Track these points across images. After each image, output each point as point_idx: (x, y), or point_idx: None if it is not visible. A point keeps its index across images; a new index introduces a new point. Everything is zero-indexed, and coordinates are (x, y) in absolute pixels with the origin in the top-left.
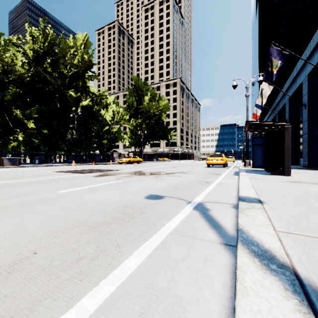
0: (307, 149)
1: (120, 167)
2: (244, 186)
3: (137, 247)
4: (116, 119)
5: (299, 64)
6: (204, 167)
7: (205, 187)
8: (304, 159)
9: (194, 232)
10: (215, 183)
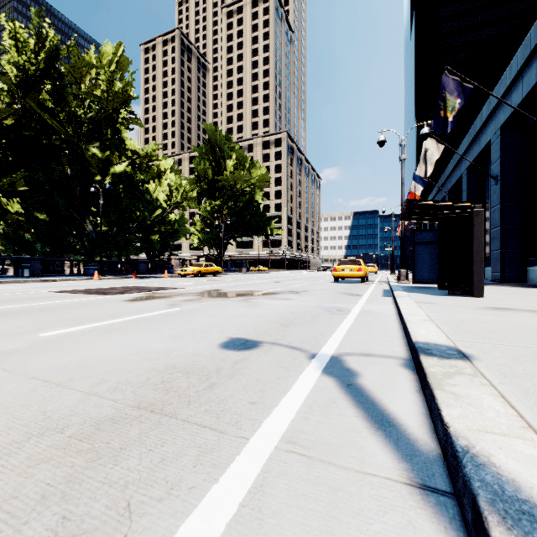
0: (500, 252)
1: (181, 282)
2: (414, 319)
3: (184, 514)
4: (175, 199)
5: (486, 109)
6: (329, 283)
7: (339, 319)
8: (495, 269)
9: (335, 444)
10: (356, 312)
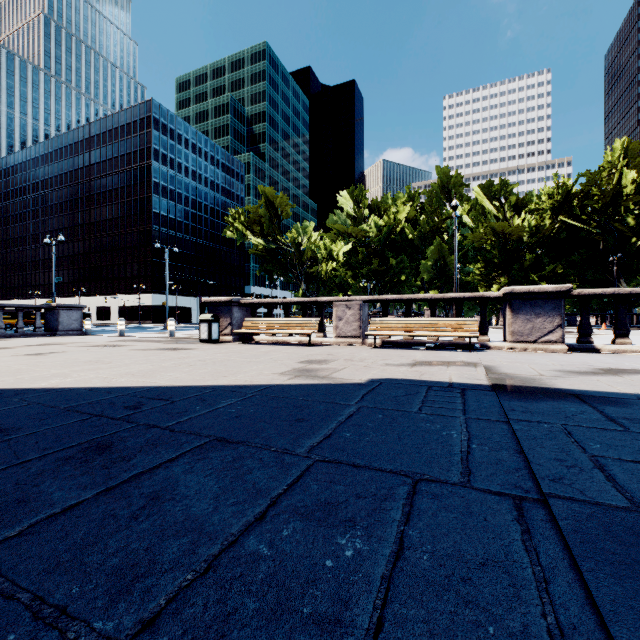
0: None
1: None
2: None
3: None
4: None
5: None
6: None
7: None
8: None
9: None
10: None
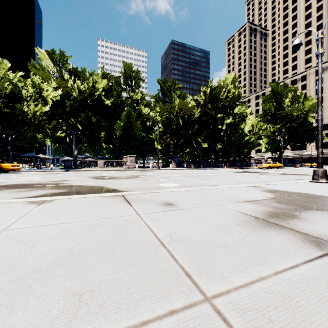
0: None
1: (264, 171)
2: None
3: None
4: (254, 131)
5: None
6: None
7: None
8: None
9: None
10: None
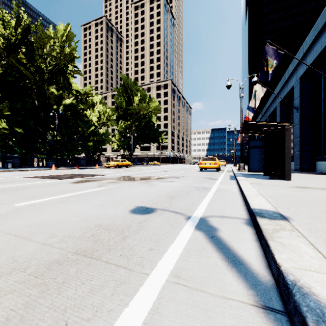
0: (299, 153)
1: (106, 171)
2: (251, 194)
3: None
4: (102, 120)
5: (291, 67)
6: (197, 171)
7: (204, 194)
8: (296, 163)
9: (205, 277)
10: (214, 190)
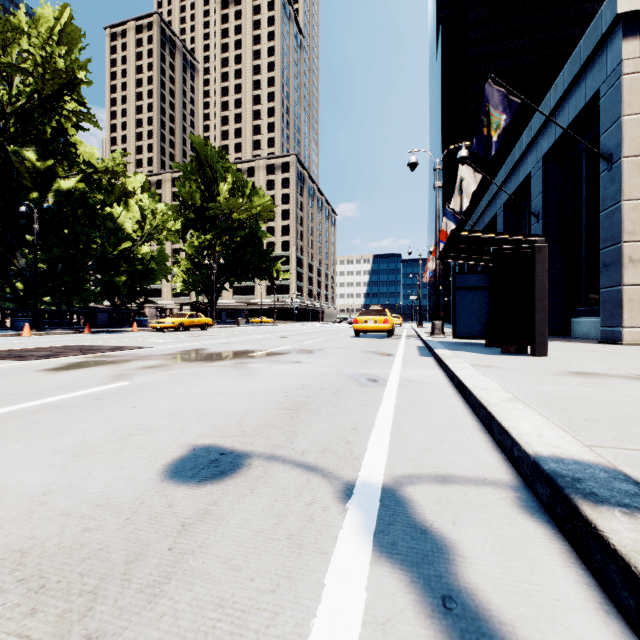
0: None
1: (153, 339)
2: (494, 398)
3: None
4: (148, 228)
5: (527, 136)
6: (349, 338)
7: (375, 397)
8: None
9: None
10: (395, 382)
